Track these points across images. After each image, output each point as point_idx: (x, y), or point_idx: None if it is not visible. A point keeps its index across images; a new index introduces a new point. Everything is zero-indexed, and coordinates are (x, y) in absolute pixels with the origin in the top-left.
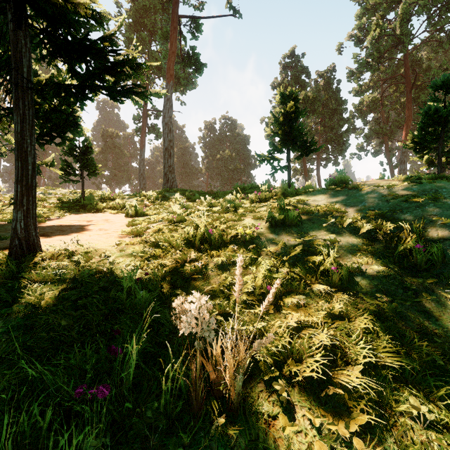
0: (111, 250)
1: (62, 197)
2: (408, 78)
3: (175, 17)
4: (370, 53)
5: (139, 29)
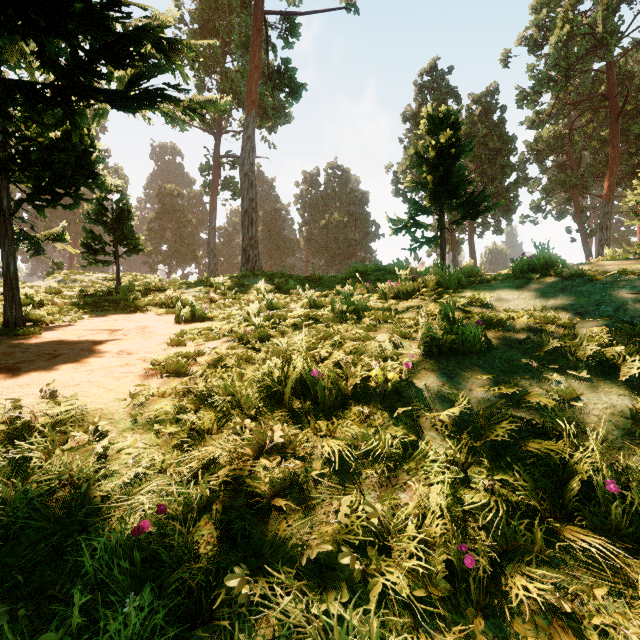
0: (115, 413)
1: (91, 286)
2: (613, 99)
3: (259, 13)
4: (553, 62)
5: (208, 37)
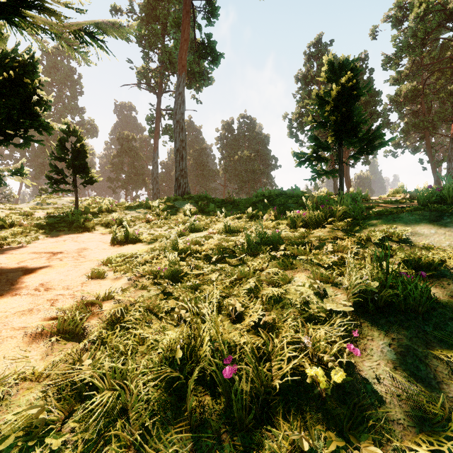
0: None
1: (60, 208)
2: None
3: None
4: (412, 34)
5: (152, 22)
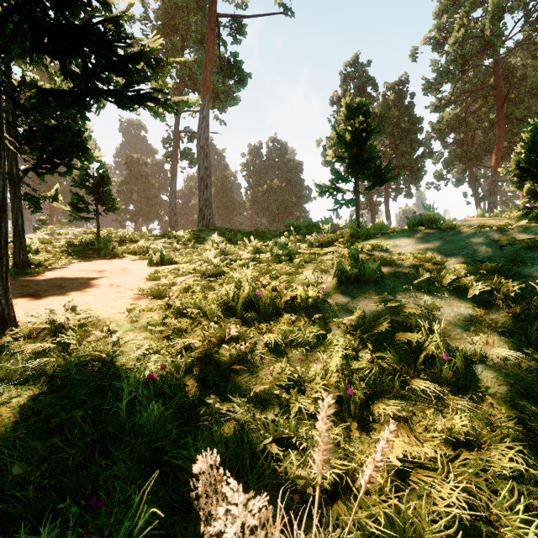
0: (119, 320)
1: (74, 239)
2: (499, 89)
3: (212, 16)
4: (452, 59)
5: (169, 33)
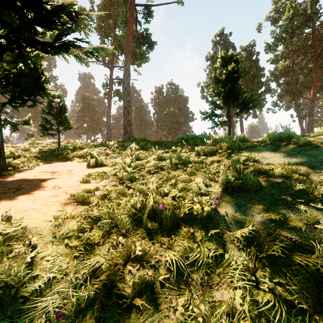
0: (44, 230)
1: (46, 146)
2: (315, 48)
3: (132, 5)
4: (284, 29)
5: (106, 18)
